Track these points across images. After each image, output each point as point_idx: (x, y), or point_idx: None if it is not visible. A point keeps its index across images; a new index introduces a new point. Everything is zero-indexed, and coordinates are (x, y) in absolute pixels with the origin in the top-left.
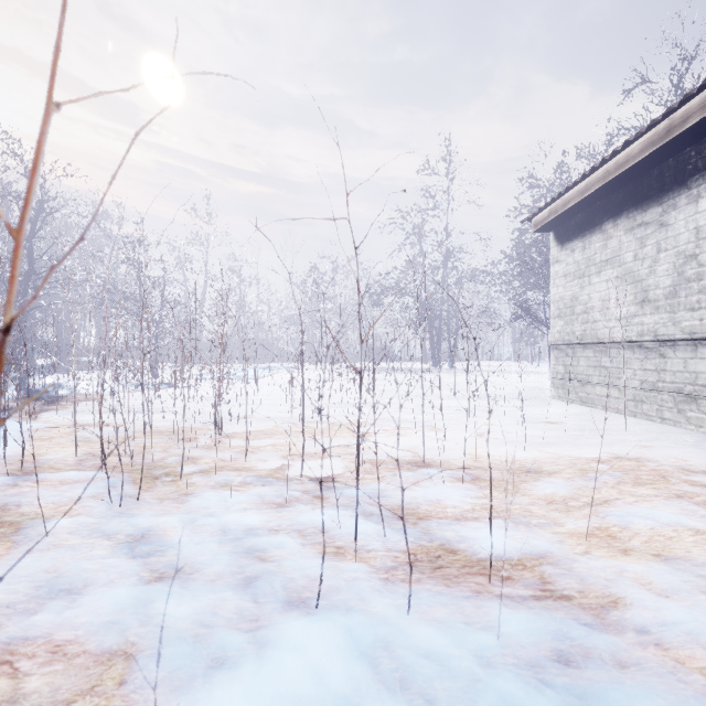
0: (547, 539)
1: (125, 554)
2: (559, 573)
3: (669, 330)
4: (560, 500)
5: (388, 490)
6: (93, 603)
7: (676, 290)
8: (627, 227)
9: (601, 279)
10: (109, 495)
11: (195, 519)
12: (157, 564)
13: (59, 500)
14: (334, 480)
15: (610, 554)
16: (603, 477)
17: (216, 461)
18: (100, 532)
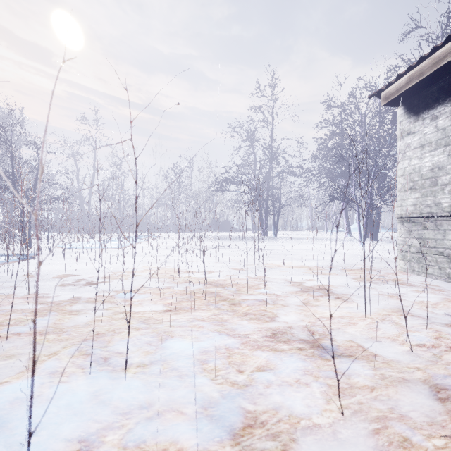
0: None
1: None
2: None
3: None
4: None
5: None
6: None
7: None
8: None
9: None
10: None
11: None
12: None
13: None
14: None
15: None
16: None
17: None
18: None
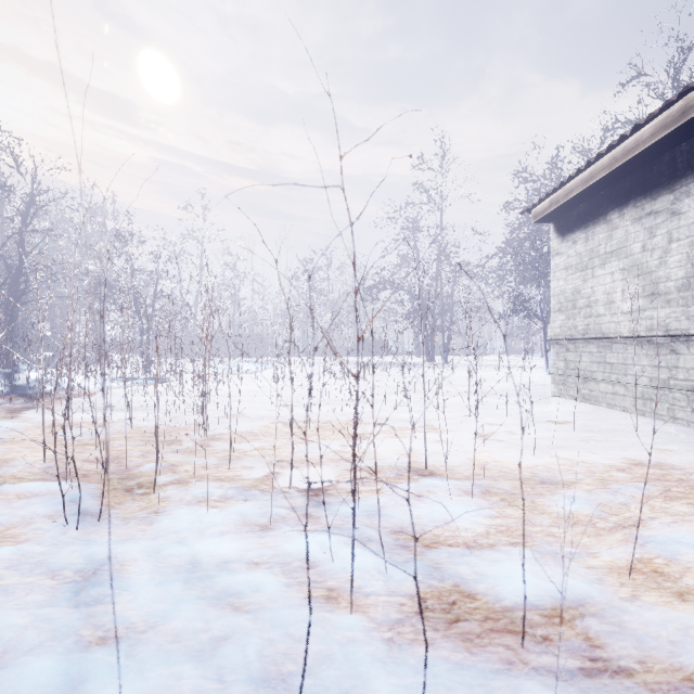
0: (583, 578)
1: (66, 601)
2: (608, 631)
3: (682, 324)
4: (586, 520)
5: (388, 507)
6: (5, 685)
7: (690, 282)
8: (634, 217)
9: (606, 271)
10: (65, 516)
11: (161, 547)
12: (103, 616)
13: (8, 520)
14: (327, 493)
15: (664, 600)
16: (629, 489)
17: (197, 469)
18: (45, 567)
